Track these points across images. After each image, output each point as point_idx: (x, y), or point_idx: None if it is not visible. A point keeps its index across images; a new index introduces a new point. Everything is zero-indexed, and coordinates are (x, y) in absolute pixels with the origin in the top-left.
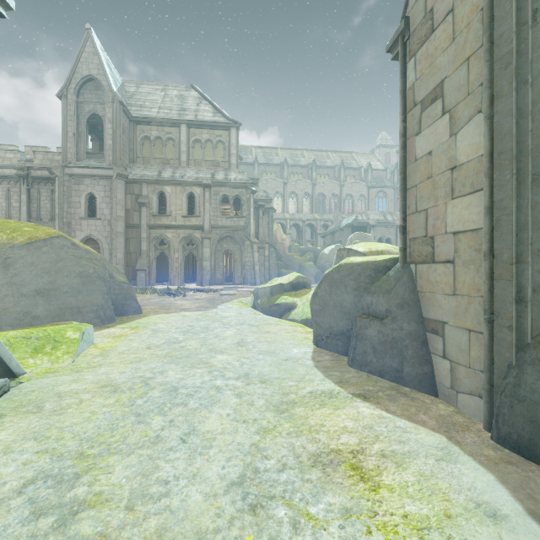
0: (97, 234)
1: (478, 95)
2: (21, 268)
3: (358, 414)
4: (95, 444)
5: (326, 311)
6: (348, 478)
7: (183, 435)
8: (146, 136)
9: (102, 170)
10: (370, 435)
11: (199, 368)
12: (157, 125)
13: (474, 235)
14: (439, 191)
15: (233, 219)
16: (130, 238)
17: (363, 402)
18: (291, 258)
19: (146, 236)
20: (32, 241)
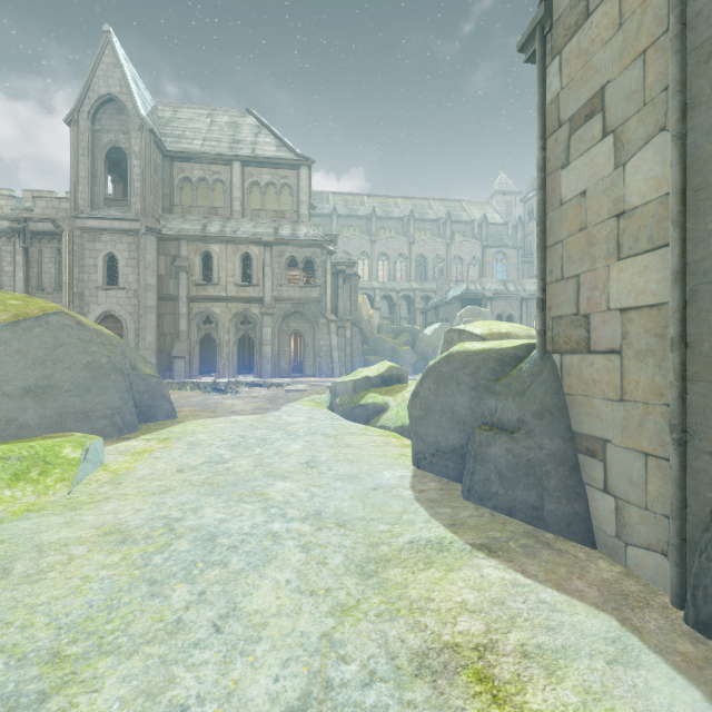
0: (119, 308)
1: (661, 105)
2: (3, 357)
3: (481, 580)
4: (81, 635)
5: (430, 419)
6: (472, 699)
7: (218, 619)
8: (186, 177)
9: (126, 223)
10: (503, 617)
11: (250, 502)
12: (201, 162)
13: (654, 314)
14: (597, 248)
15: (303, 289)
16: (164, 314)
17: (487, 558)
18: (381, 341)
19: (186, 312)
20: (19, 319)
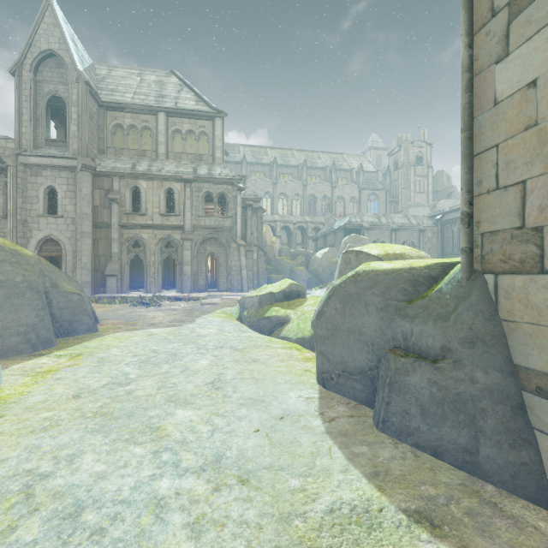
0: (58, 233)
1: None
2: None
3: None
4: None
5: (336, 339)
6: None
7: None
8: (118, 124)
9: (64, 160)
10: None
11: (141, 443)
12: (131, 112)
13: None
14: None
15: (217, 219)
16: (98, 239)
17: (434, 540)
18: (281, 262)
19: (117, 237)
20: None
